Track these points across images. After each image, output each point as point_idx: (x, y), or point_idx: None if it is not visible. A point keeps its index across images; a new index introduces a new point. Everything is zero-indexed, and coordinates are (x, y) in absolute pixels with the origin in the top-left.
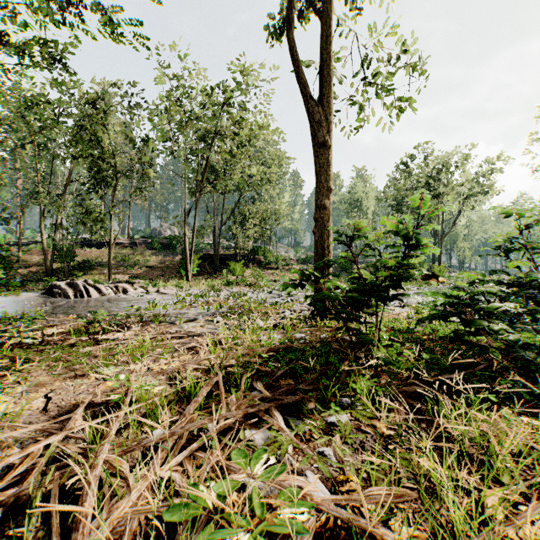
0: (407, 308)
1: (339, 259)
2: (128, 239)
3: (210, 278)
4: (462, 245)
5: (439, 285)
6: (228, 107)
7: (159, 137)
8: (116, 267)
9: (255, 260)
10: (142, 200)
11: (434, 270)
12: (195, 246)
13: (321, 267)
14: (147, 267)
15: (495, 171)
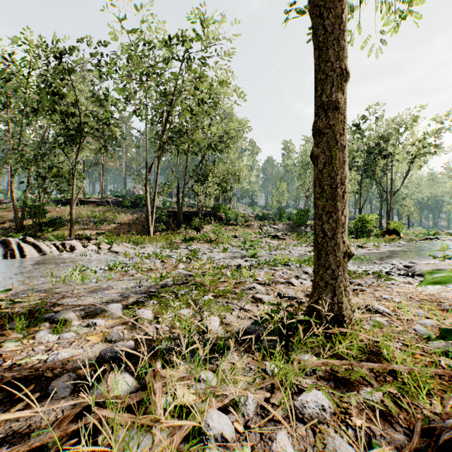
0: (419, 278)
1: (293, 216)
2: (102, 198)
3: (174, 233)
4: (407, 203)
5: (401, 241)
6: (188, 61)
7: (117, 90)
8: (85, 223)
9: (216, 216)
10: (114, 163)
11: (391, 226)
12: (162, 204)
13: (329, 221)
14: (115, 223)
15: (444, 132)
